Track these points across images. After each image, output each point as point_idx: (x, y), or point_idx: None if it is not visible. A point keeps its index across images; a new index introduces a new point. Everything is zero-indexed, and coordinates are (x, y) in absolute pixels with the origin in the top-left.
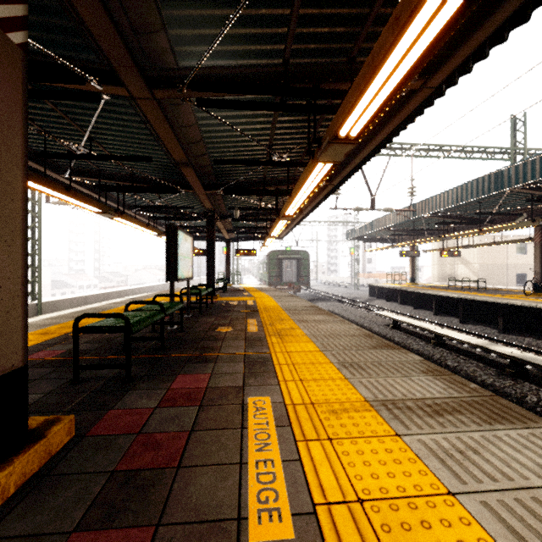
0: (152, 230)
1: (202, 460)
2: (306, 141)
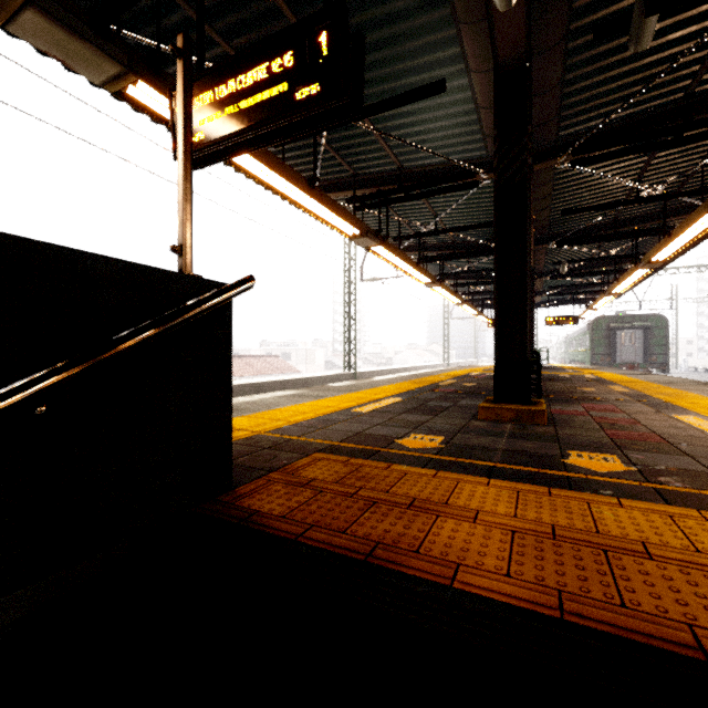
0: (457, 298)
1: (660, 426)
2: (700, 165)
